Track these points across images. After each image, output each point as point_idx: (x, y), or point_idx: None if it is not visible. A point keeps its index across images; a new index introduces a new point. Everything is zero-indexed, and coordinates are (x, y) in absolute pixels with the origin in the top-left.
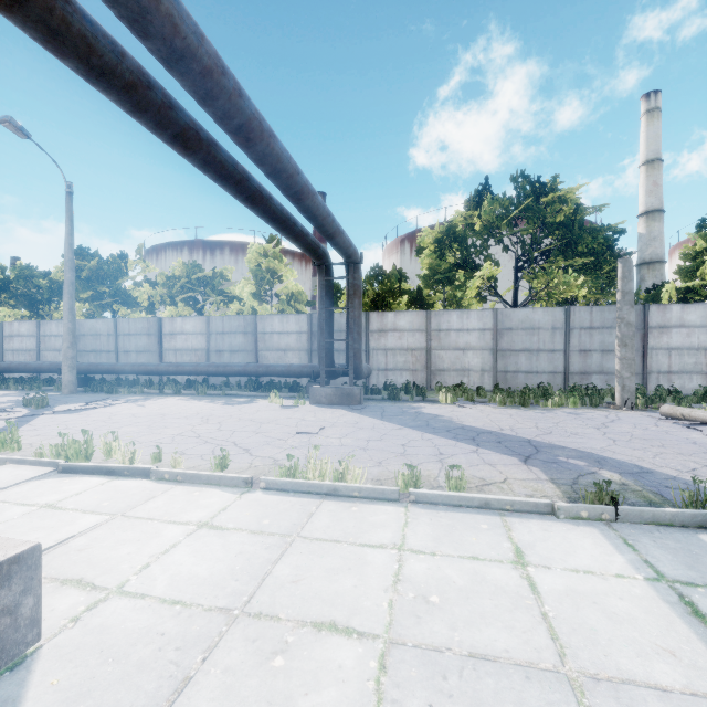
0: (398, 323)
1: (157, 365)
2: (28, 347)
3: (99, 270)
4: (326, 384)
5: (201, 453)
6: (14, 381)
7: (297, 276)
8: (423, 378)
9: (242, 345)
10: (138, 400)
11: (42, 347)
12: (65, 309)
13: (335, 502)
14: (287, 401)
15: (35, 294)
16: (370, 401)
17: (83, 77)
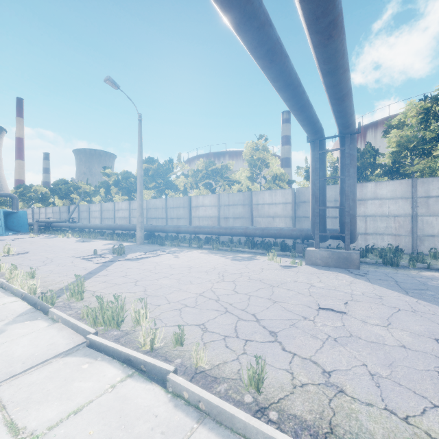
0: (378, 192)
1: (187, 227)
2: (125, 216)
3: (158, 169)
4: (311, 245)
5: (223, 332)
6: (118, 235)
7: (279, 162)
8: (407, 242)
9: (241, 213)
10: (175, 251)
11: (131, 216)
12: (138, 192)
13: None
14: (283, 260)
15: (130, 187)
16: (364, 265)
17: None
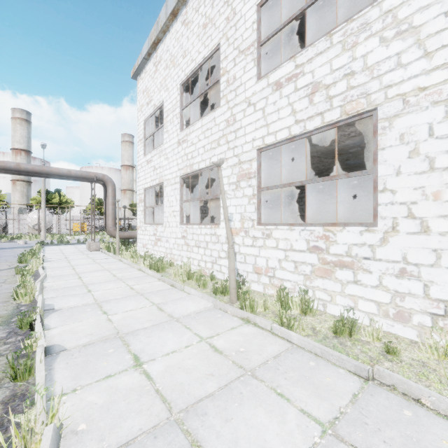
0: None
1: None
2: None
3: None
4: None
5: (14, 256)
6: None
7: None
8: None
9: None
10: None
11: None
12: None
13: (46, 250)
14: None
15: None
16: None
17: (61, 176)
